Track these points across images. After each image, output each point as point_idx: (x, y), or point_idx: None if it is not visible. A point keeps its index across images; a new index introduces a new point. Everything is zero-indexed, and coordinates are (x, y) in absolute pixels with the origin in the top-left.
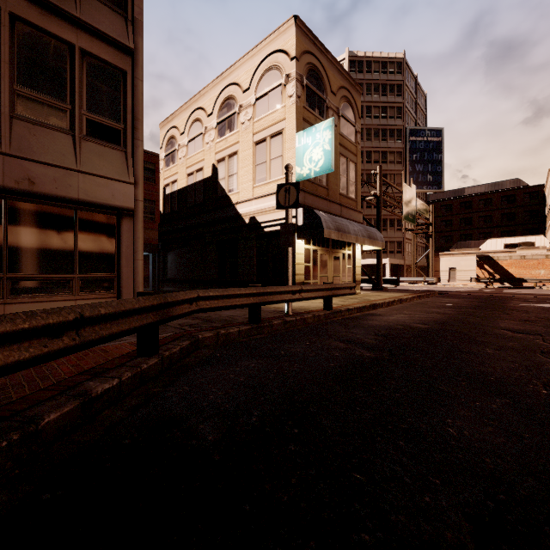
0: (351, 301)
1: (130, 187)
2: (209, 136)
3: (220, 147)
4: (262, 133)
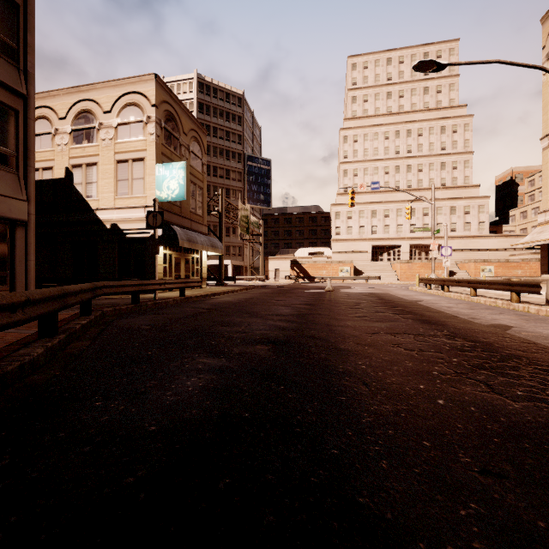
0: (198, 292)
1: (24, 204)
2: (61, 138)
3: (76, 153)
4: (124, 155)
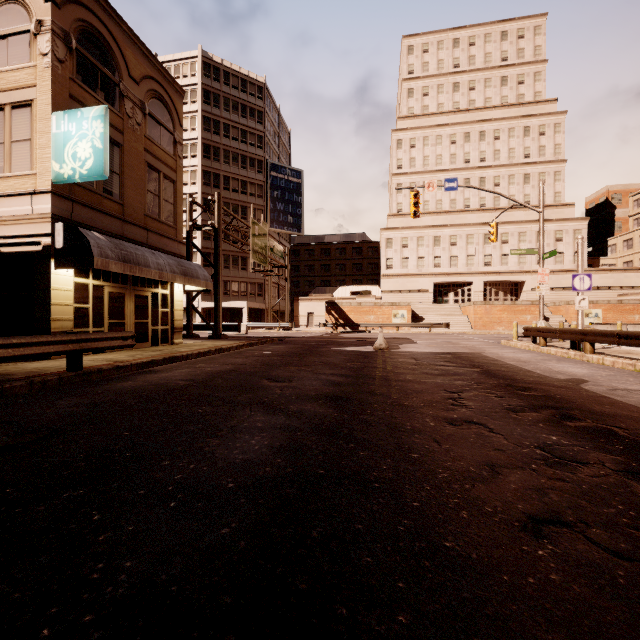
0: (146, 354)
1: None
2: None
3: None
4: None
